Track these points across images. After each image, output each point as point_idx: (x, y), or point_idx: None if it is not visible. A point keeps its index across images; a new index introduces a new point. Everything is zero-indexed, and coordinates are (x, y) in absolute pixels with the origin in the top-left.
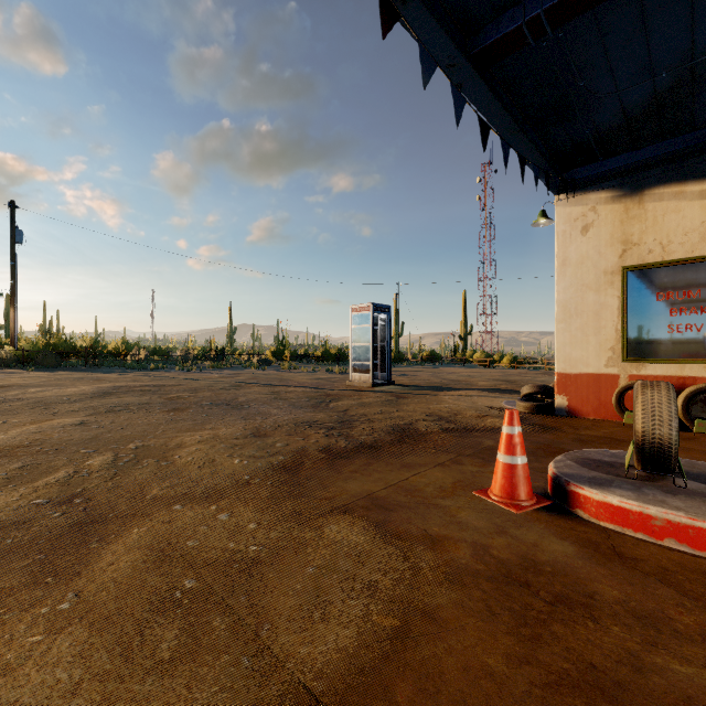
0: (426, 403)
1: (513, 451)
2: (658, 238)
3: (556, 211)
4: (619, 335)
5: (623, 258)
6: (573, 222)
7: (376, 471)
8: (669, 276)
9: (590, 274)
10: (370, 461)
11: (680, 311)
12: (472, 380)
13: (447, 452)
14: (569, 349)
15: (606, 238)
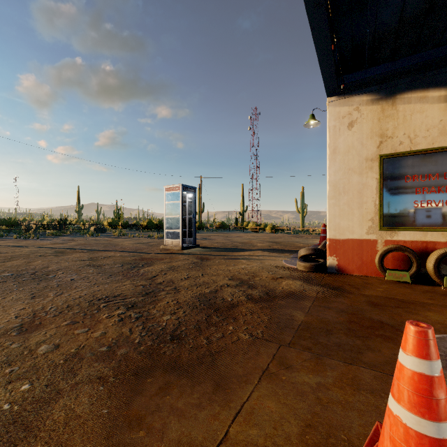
0: (225, 264)
1: (438, 412)
2: (407, 133)
3: (328, 110)
4: (377, 209)
5: (380, 148)
6: (341, 119)
7: (175, 413)
8: (414, 162)
9: (355, 160)
10: (167, 378)
11: (423, 190)
12: (252, 241)
13: (264, 341)
14: (338, 219)
15: (367, 132)
